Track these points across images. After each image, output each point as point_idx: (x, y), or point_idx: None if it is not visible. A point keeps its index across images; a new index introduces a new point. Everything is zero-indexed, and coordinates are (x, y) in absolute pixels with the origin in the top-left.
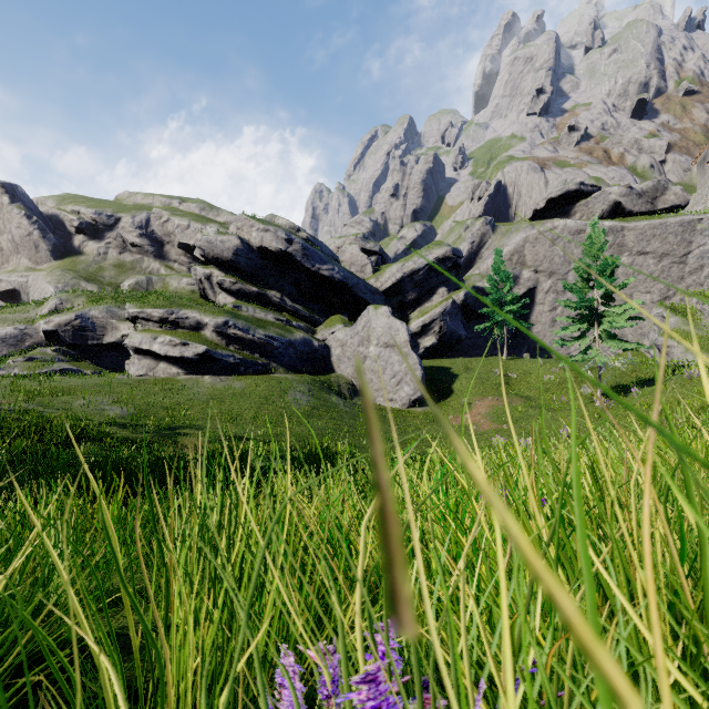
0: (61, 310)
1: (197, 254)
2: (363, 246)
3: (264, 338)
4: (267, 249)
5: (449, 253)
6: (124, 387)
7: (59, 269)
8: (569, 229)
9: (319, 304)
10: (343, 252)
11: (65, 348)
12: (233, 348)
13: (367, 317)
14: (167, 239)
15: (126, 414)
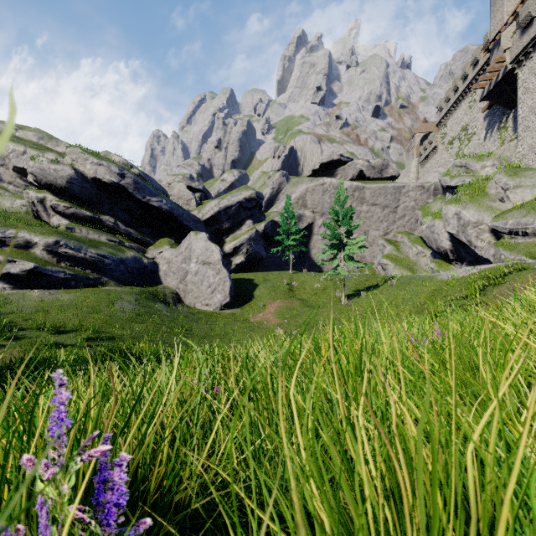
0: None
1: (31, 179)
2: (190, 184)
3: (95, 256)
4: (101, 180)
5: (254, 195)
6: None
7: None
8: (333, 185)
9: (150, 228)
10: (173, 187)
11: None
12: (64, 265)
13: (189, 240)
14: (1, 162)
15: None
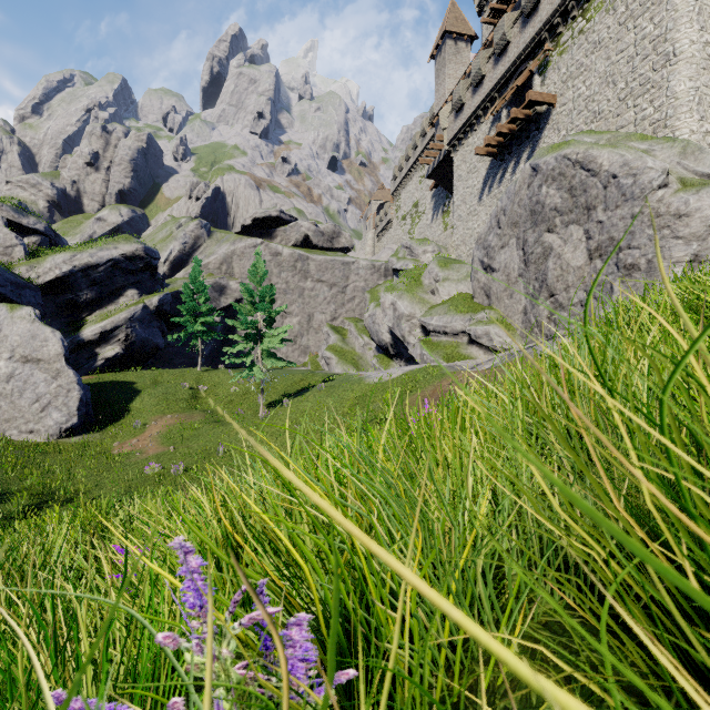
0: None
1: None
2: (16, 219)
3: None
4: None
5: (140, 251)
6: None
7: None
8: (270, 250)
9: None
10: None
11: None
12: None
13: None
14: None
15: None
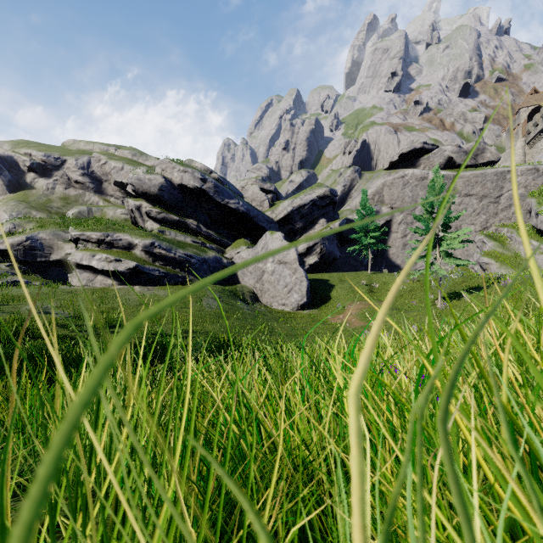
0: (14, 233)
1: (129, 189)
2: (262, 186)
3: (183, 256)
4: (186, 186)
5: (327, 192)
6: (67, 295)
7: (13, 200)
8: (416, 177)
9: (227, 230)
10: (247, 190)
11: (17, 264)
12: (158, 264)
13: (265, 240)
14: (105, 178)
15: (67, 317)
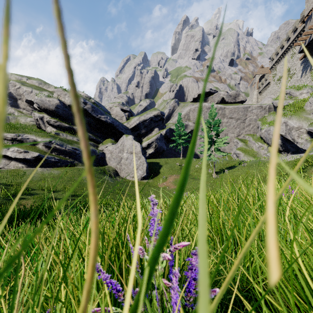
0: None
1: (35, 106)
2: (122, 108)
3: (71, 149)
4: None
5: (159, 113)
6: None
7: None
8: (206, 107)
9: (100, 133)
10: (113, 110)
11: None
12: (54, 154)
13: (122, 140)
14: (19, 97)
15: None
